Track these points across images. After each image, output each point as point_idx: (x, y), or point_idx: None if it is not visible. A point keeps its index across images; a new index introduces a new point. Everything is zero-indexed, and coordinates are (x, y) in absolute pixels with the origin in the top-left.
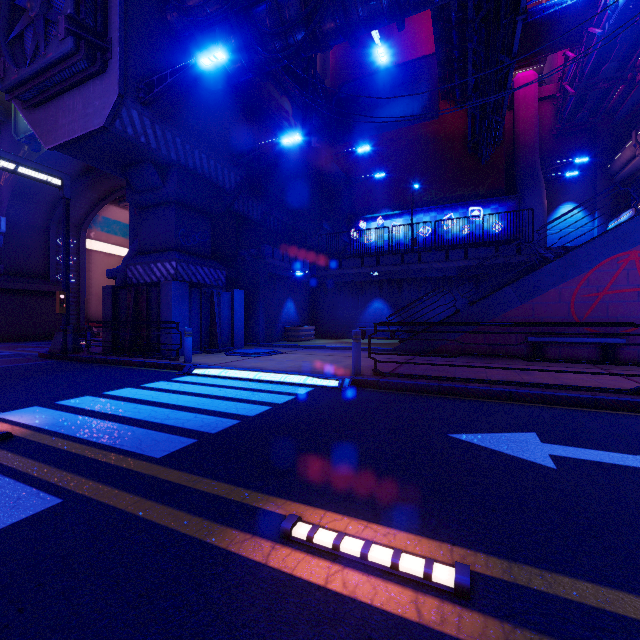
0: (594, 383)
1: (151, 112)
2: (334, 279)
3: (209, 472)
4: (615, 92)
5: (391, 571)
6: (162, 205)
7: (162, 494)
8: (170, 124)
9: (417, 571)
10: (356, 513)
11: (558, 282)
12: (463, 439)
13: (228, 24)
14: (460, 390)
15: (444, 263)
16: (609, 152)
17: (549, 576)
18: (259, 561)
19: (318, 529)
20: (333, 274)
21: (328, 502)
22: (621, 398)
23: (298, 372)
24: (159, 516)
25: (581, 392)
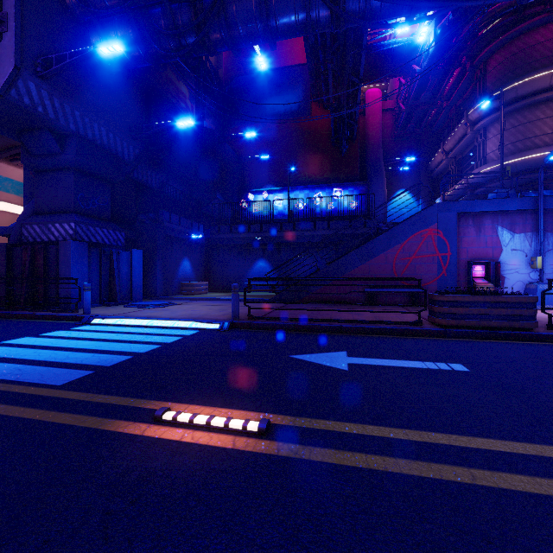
0: (397, 319)
1: (49, 85)
2: (225, 242)
3: (104, 391)
4: (430, 113)
5: (224, 428)
6: (60, 170)
7: (64, 407)
8: (69, 98)
9: (239, 426)
10: (210, 404)
11: (385, 249)
12: (298, 358)
13: (126, 17)
14: (308, 327)
15: (313, 232)
16: (428, 155)
17: (314, 421)
18: (137, 434)
19: (181, 413)
20: (225, 237)
21: (193, 400)
22: (406, 327)
23: (188, 319)
24: (62, 419)
25: (385, 325)
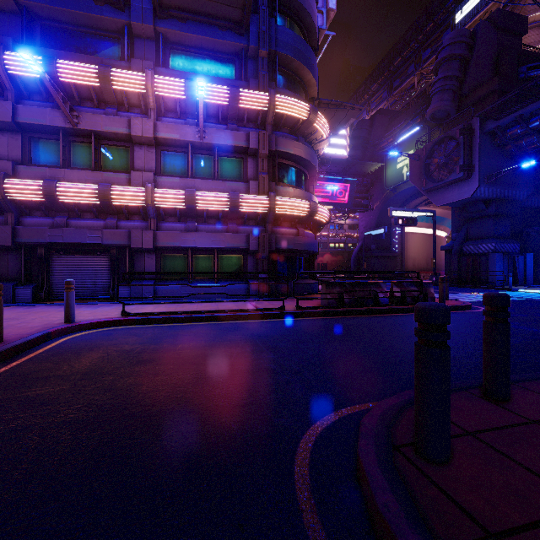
0: None
1: (488, 185)
2: None
3: None
4: None
5: None
6: (484, 217)
7: None
8: (495, 185)
9: None
10: None
11: None
12: None
13: (530, 133)
14: None
15: None
16: None
17: None
18: None
19: None
20: None
21: None
22: None
23: None
24: None
25: None
